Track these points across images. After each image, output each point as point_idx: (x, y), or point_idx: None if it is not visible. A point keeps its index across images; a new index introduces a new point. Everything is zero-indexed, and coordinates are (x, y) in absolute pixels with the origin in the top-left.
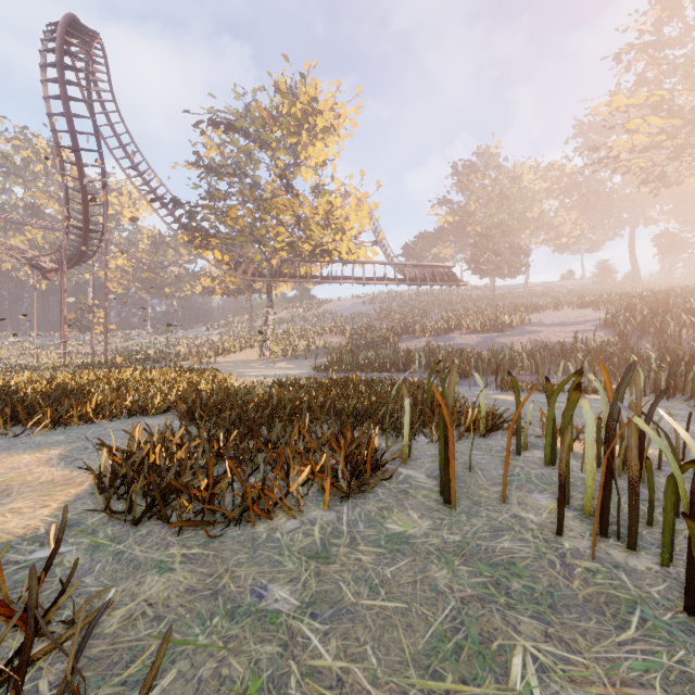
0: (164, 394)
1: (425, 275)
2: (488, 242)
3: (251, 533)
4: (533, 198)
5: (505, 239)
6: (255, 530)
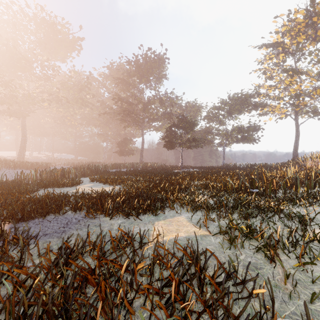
0: None
1: None
2: None
3: None
4: None
5: None
6: None
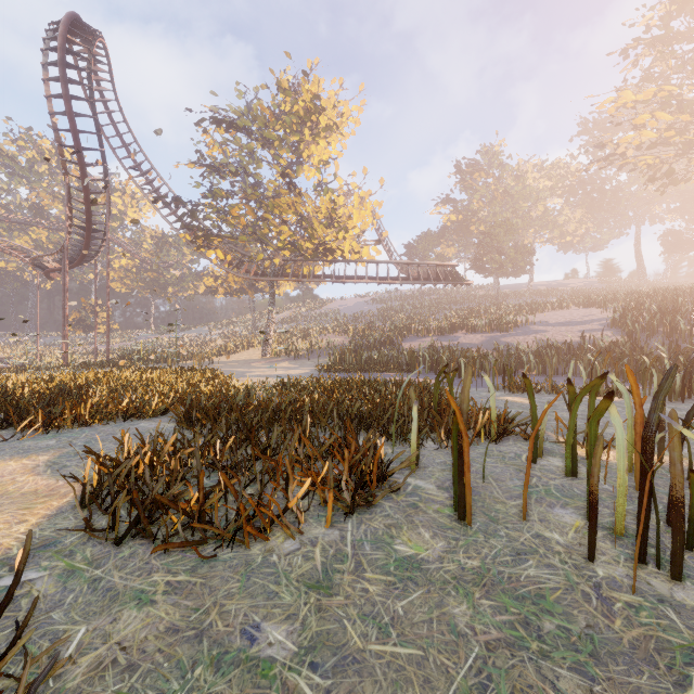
0: (163, 395)
1: (428, 274)
2: (491, 241)
3: (245, 556)
4: (538, 196)
5: (509, 238)
6: (250, 552)
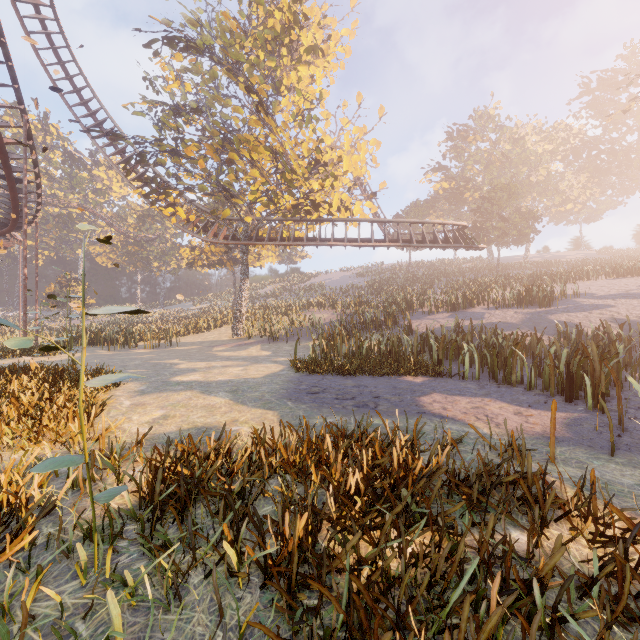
0: None
1: (435, 235)
2: (492, 206)
3: None
4: (540, 158)
5: (512, 202)
6: None
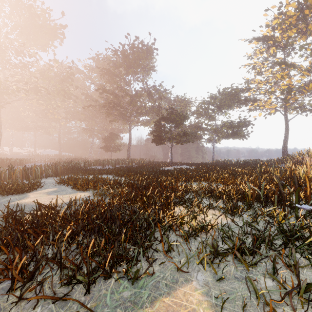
0: None
1: None
2: None
3: None
4: None
5: None
6: None
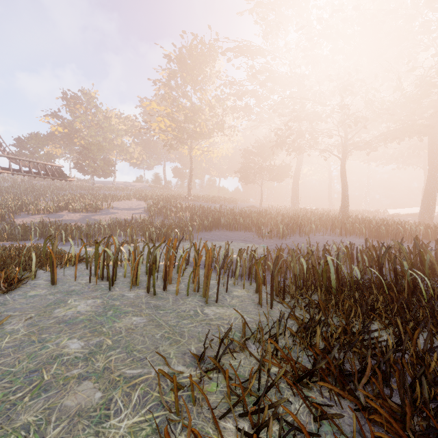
0: None
1: (39, 169)
2: (89, 153)
3: None
4: (118, 133)
5: (100, 154)
6: None
